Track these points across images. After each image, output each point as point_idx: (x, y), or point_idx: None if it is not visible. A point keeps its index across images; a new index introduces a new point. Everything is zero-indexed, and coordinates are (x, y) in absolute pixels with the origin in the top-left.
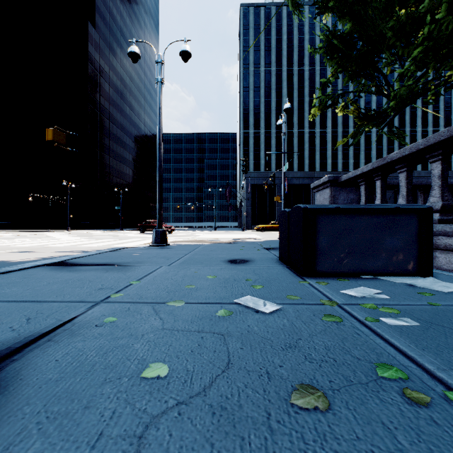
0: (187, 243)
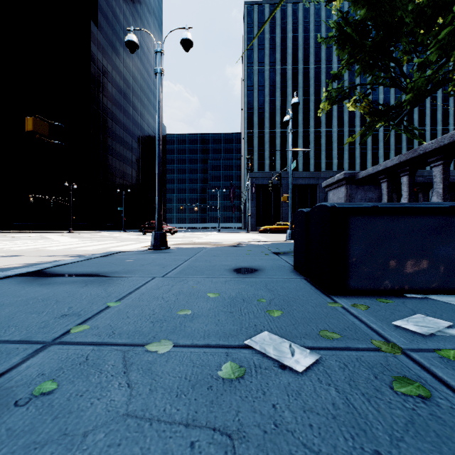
0: (188, 245)
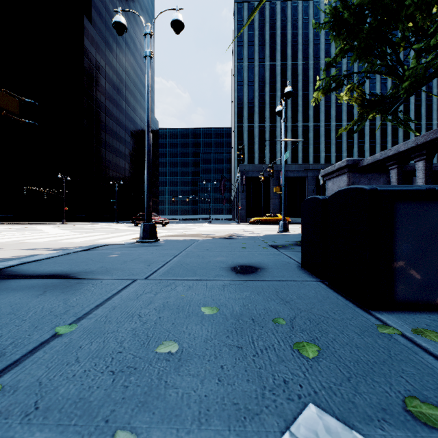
0: (179, 237)
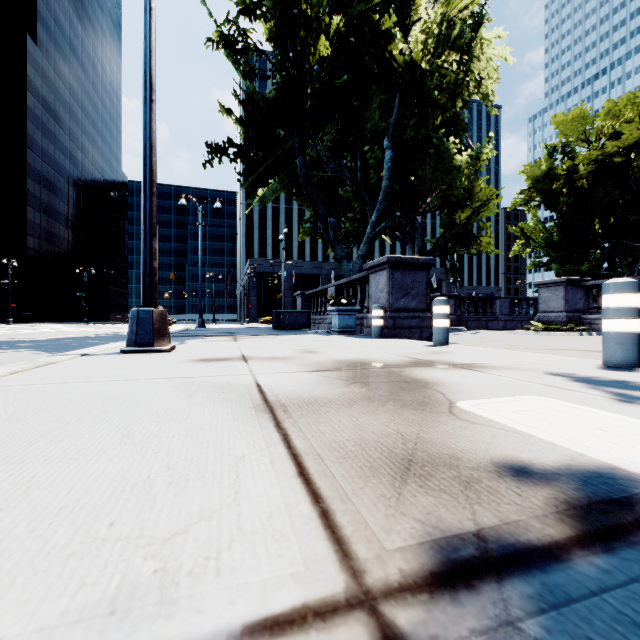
0: None
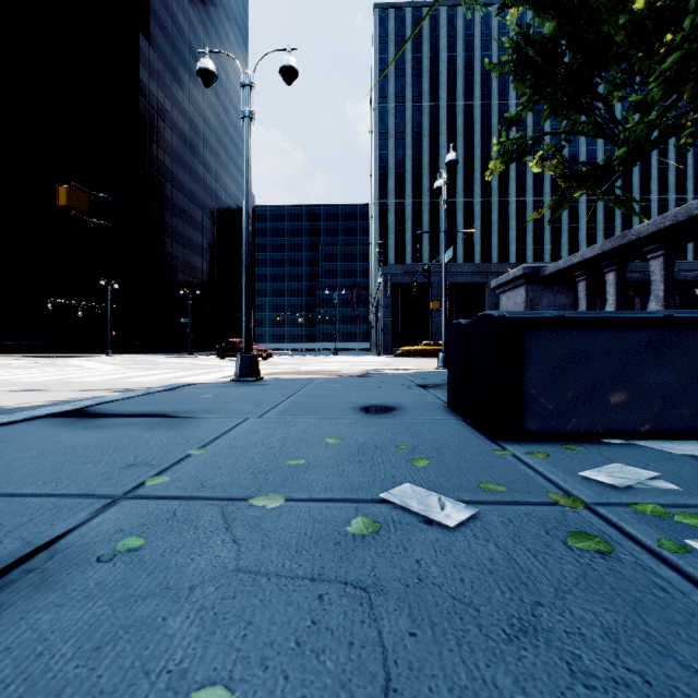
0: (291, 375)
